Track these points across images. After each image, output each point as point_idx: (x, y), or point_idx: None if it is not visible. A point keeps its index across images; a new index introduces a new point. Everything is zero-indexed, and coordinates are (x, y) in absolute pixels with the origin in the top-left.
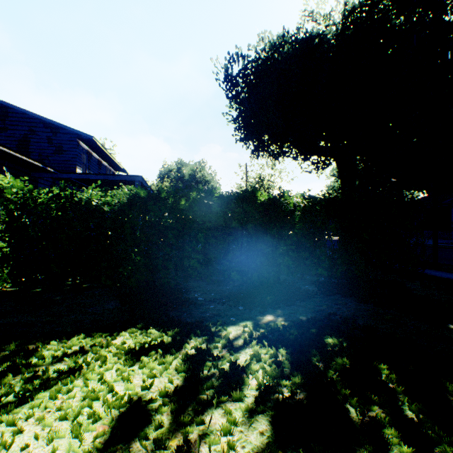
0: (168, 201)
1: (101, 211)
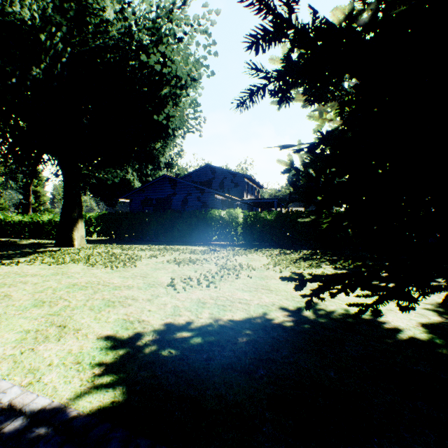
0: (289, 215)
1: (268, 219)
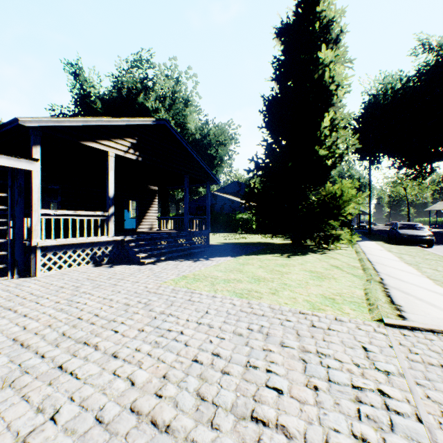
0: None
1: None
